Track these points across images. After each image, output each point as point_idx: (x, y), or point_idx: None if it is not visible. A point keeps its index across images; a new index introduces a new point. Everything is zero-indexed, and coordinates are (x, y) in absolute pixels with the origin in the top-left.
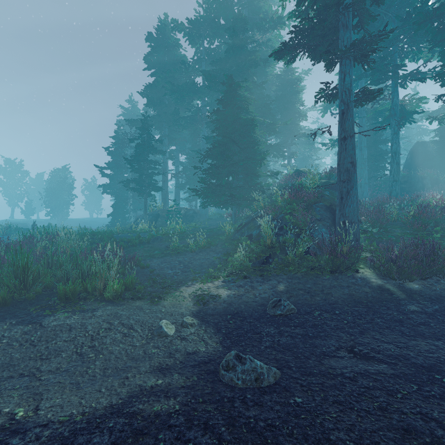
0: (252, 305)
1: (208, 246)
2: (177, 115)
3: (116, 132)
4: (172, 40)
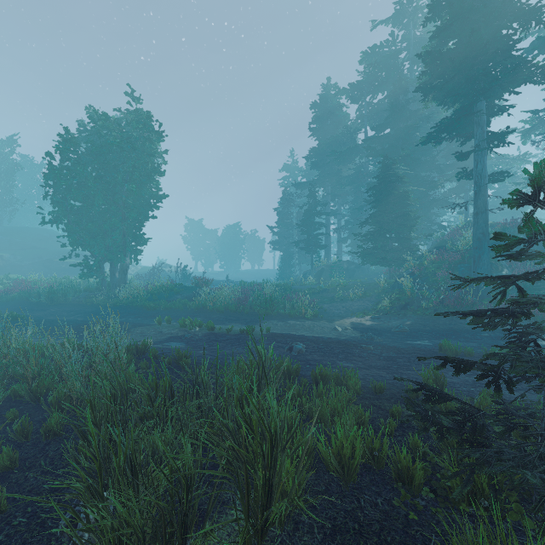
0: (384, 327)
1: (364, 297)
2: (339, 176)
3: (283, 194)
4: (334, 103)
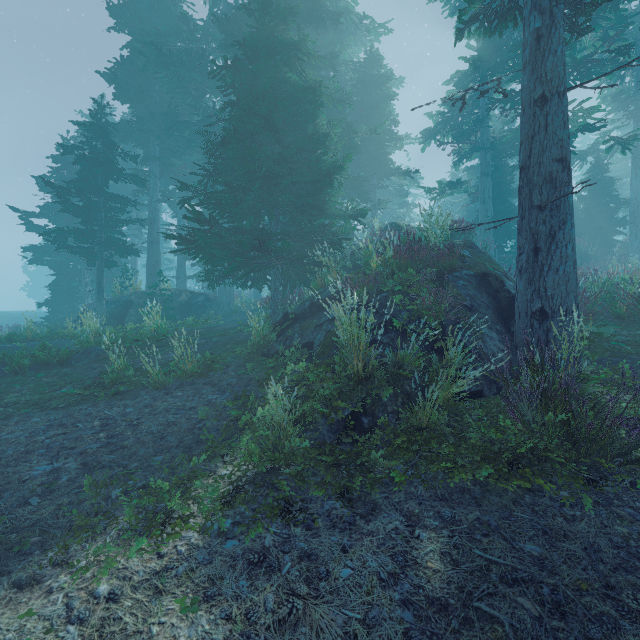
0: None
1: (202, 372)
2: (174, 118)
3: (59, 149)
4: None
